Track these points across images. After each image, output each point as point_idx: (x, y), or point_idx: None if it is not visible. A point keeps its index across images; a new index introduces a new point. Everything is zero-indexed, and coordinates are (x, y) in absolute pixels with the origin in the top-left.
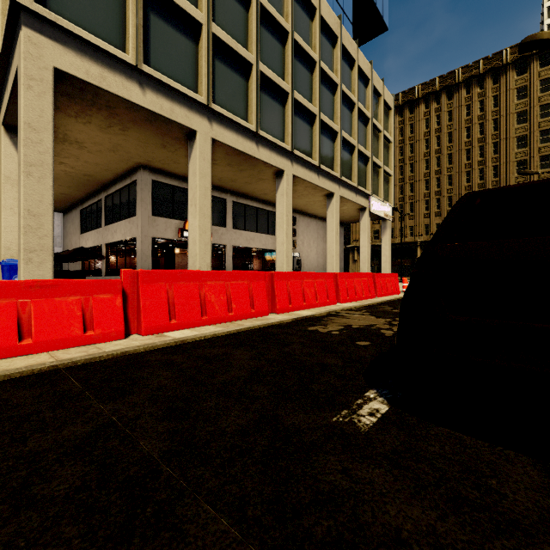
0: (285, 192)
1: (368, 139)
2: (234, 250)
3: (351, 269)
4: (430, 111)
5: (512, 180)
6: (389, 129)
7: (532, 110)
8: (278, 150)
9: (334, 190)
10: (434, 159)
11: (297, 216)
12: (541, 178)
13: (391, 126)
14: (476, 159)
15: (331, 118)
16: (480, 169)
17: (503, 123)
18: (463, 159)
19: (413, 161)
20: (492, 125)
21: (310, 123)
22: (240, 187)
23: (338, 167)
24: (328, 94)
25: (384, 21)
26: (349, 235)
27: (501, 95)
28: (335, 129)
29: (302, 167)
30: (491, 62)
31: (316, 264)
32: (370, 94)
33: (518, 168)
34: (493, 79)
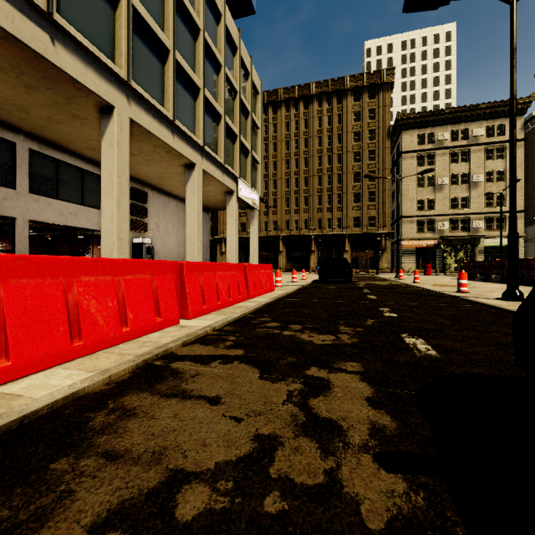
0: (116, 139)
1: (236, 115)
2: (52, 231)
3: (219, 261)
4: (291, 115)
5: (351, 188)
6: (257, 114)
7: (364, 132)
8: (102, 70)
9: (196, 160)
10: (294, 160)
11: (150, 192)
12: (369, 189)
13: (259, 112)
14: (326, 166)
15: (191, 67)
16: (329, 175)
17: (344, 138)
18: (316, 164)
19: (276, 159)
20: (337, 138)
21: (161, 58)
22: (41, 127)
23: (200, 132)
24: (188, 36)
25: (252, 1)
26: (217, 226)
27: (343, 115)
28: (197, 83)
29: (148, 113)
30: (337, 84)
31: (176, 254)
32: (238, 65)
33: (355, 178)
34: (338, 99)
